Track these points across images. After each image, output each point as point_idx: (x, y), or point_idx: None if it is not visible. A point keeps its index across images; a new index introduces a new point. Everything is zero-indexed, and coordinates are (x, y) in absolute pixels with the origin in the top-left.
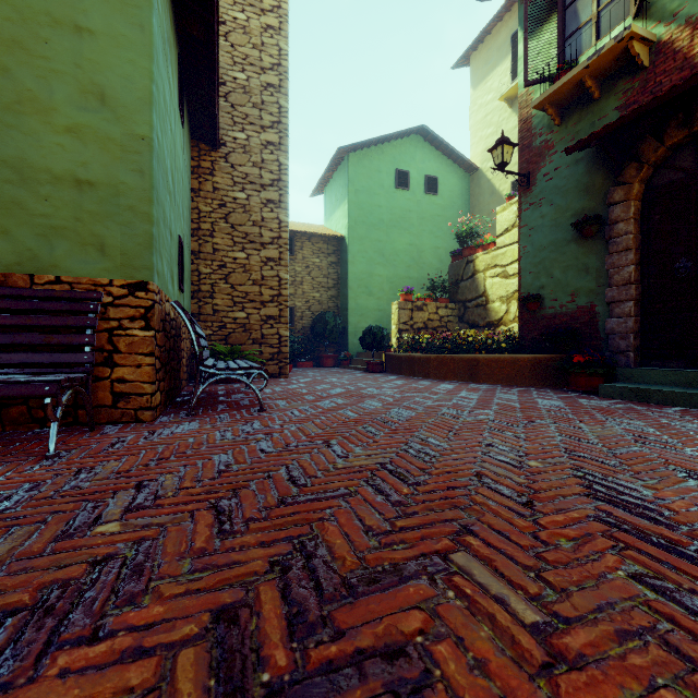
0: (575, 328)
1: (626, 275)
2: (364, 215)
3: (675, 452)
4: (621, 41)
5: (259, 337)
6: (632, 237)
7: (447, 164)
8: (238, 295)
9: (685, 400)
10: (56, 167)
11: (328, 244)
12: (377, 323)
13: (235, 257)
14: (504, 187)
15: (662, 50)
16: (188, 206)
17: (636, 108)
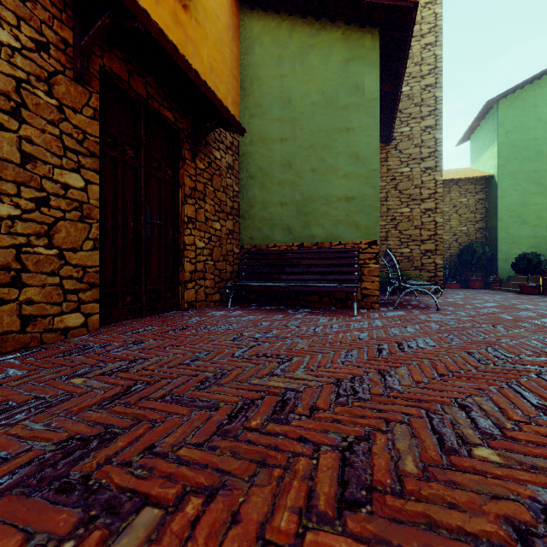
0: None
1: None
2: (516, 151)
3: None
4: None
5: (419, 265)
6: None
7: None
8: (403, 237)
9: None
10: (339, 194)
11: (475, 184)
12: (533, 249)
13: (401, 212)
14: None
15: None
16: None
17: None
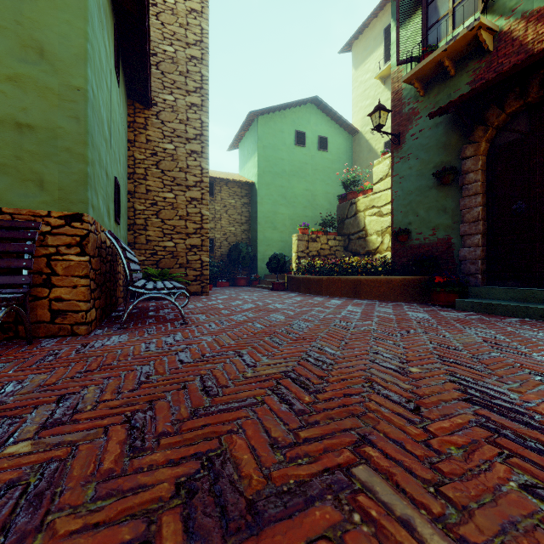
0: (435, 256)
1: (475, 214)
2: (270, 166)
3: (526, 356)
4: (472, 30)
5: (184, 262)
6: (480, 184)
7: (335, 127)
8: (167, 227)
9: (522, 312)
10: None
11: (242, 189)
12: (281, 251)
13: (164, 197)
14: (379, 146)
15: (503, 38)
16: (124, 154)
17: (484, 82)
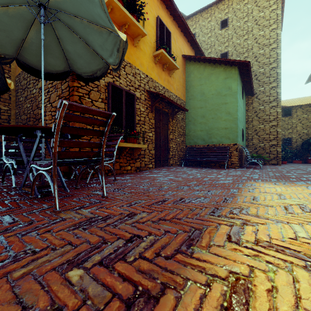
0: None
1: None
2: None
3: None
4: None
5: (268, 151)
6: None
7: None
8: (260, 138)
9: None
10: (222, 126)
11: None
12: None
13: (259, 127)
14: None
15: None
16: (244, 117)
17: None
